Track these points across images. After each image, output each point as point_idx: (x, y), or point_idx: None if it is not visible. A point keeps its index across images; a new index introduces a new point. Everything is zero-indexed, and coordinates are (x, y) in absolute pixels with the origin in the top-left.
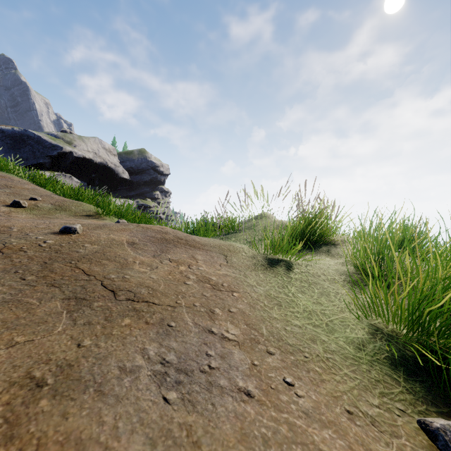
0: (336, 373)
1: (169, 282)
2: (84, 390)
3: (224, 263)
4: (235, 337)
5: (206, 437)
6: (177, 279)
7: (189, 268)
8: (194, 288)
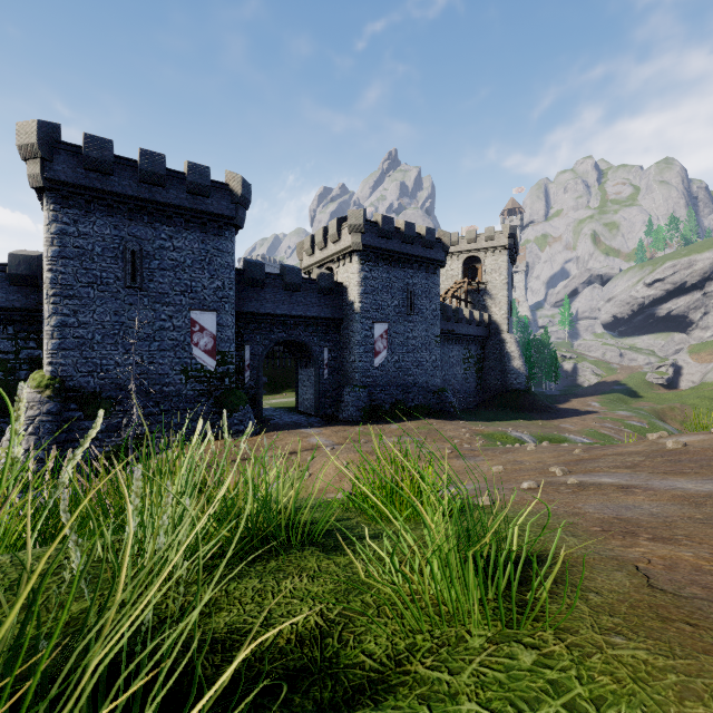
0: (520, 509)
1: (711, 535)
2: (673, 504)
3: (643, 564)
4: (593, 514)
5: (601, 502)
6: (706, 539)
7: (711, 552)
8: (664, 532)
